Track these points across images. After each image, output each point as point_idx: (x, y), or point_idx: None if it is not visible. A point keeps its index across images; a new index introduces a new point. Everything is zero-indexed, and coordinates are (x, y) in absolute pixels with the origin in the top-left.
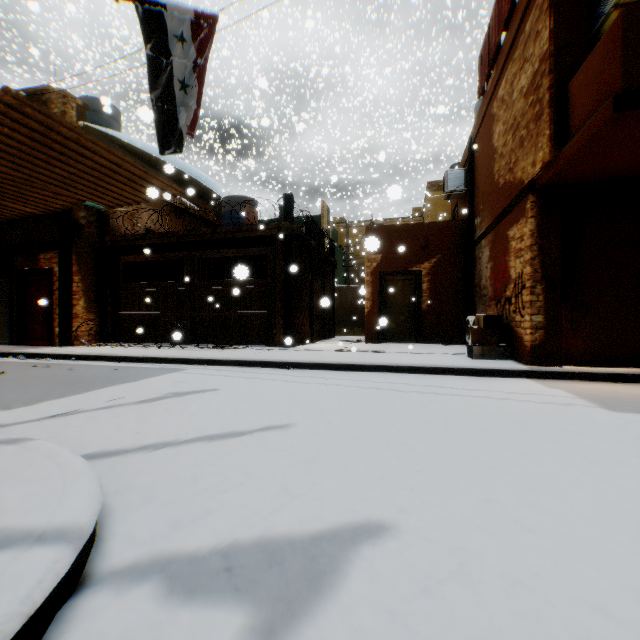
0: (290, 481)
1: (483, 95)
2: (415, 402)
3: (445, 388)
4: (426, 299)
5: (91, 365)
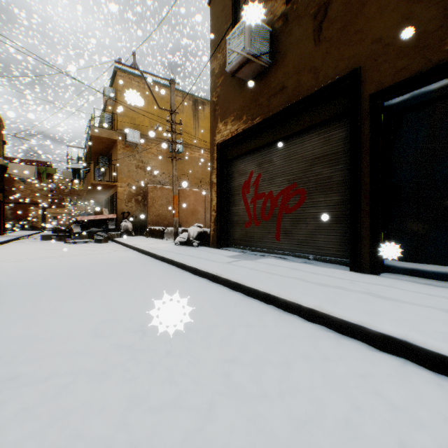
0: None
1: None
2: None
3: None
4: None
5: None
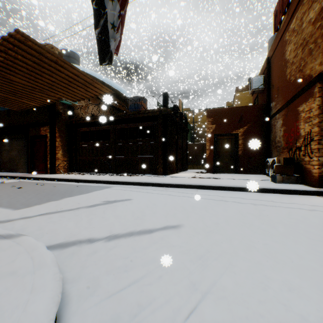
0: (195, 276)
1: (276, 31)
2: (254, 211)
3: (267, 201)
4: (241, 149)
5: (64, 184)
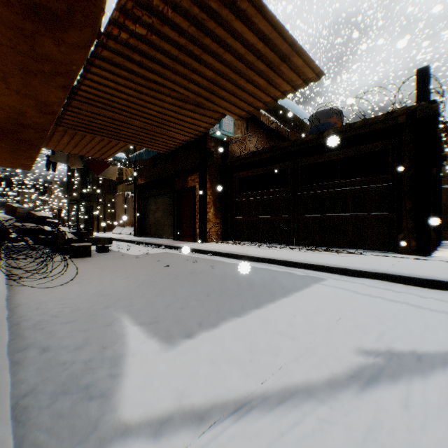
0: None
1: None
2: None
3: None
4: None
5: (224, 262)
